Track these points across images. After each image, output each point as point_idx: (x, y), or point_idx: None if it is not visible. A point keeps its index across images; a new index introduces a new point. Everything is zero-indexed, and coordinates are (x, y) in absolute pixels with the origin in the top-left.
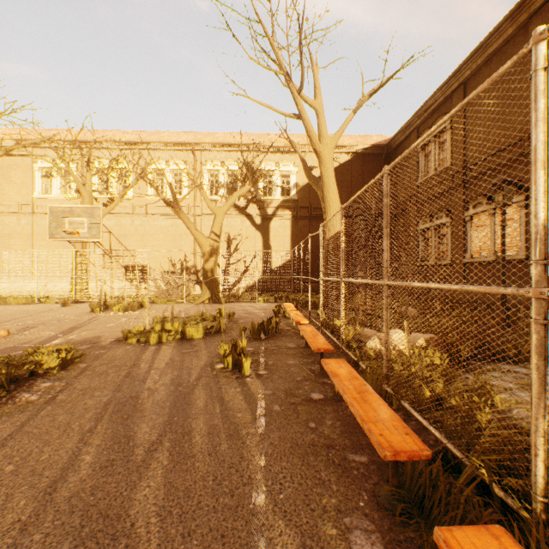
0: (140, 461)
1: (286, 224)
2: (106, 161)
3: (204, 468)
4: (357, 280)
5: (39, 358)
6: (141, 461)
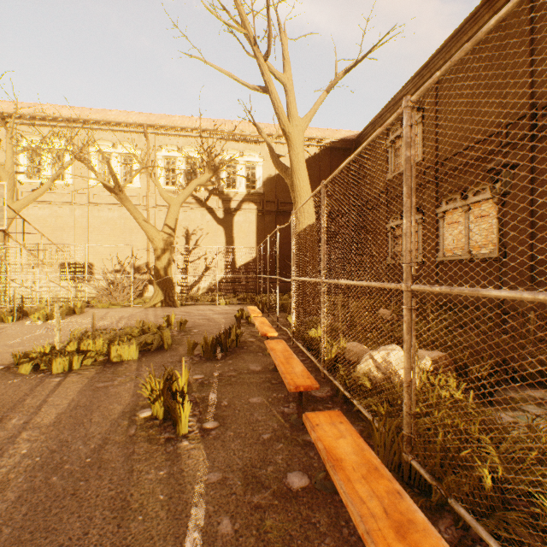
0: None
1: (251, 219)
2: (38, 139)
3: None
4: (349, 282)
5: None
6: None
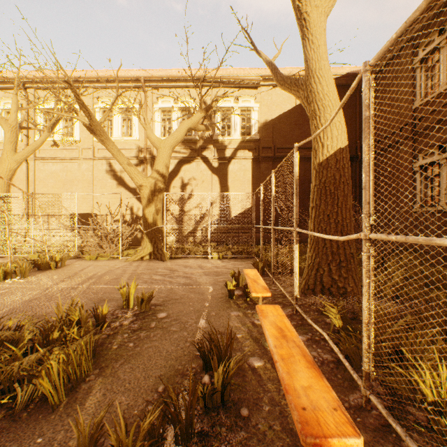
0: None
1: (246, 167)
2: (51, 101)
3: None
4: None
5: None
6: None
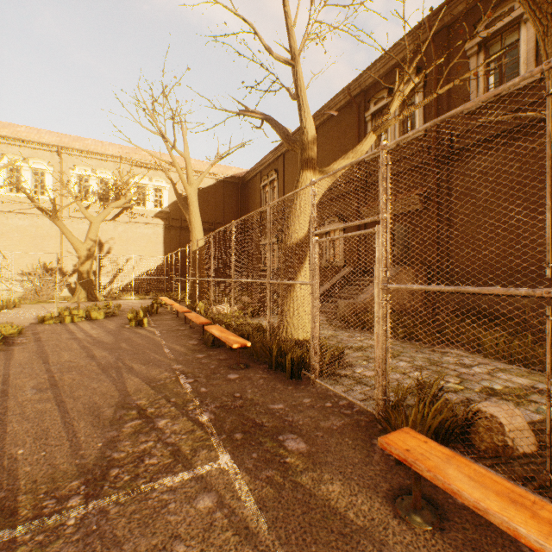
0: (114, 344)
1: (159, 232)
2: None
3: (141, 342)
4: (203, 279)
5: (0, 329)
6: (115, 343)
